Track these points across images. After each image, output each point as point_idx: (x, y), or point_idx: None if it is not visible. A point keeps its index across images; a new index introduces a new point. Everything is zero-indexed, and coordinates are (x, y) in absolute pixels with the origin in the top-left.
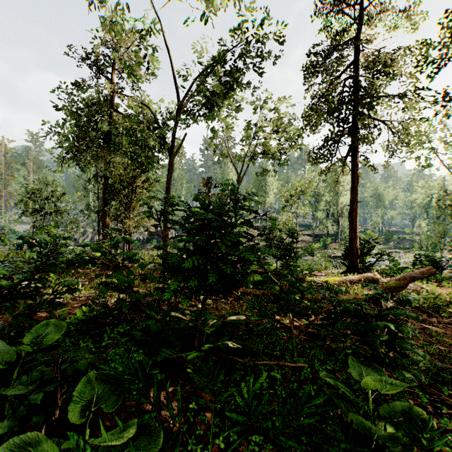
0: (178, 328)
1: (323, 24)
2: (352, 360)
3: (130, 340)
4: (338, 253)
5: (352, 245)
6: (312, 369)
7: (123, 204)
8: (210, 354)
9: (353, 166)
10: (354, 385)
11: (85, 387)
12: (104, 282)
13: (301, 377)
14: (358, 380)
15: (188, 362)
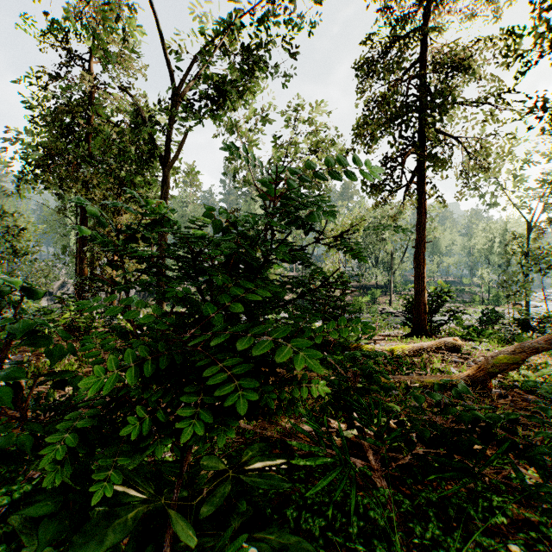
0: None
1: (380, 9)
2: None
3: None
4: (390, 309)
5: (418, 299)
6: None
7: None
8: None
9: (420, 195)
10: None
11: None
12: None
13: None
14: None
15: None
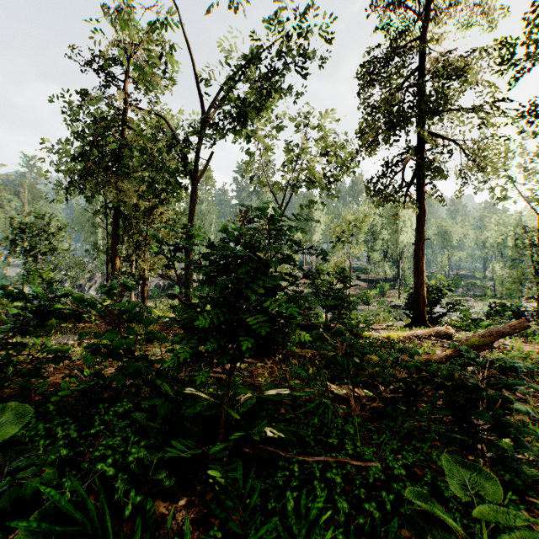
0: (194, 411)
1: (383, 23)
2: (448, 462)
3: (131, 424)
4: (398, 302)
5: (417, 292)
6: (382, 463)
7: (135, 241)
8: (241, 443)
9: (419, 195)
10: (444, 490)
11: (21, 537)
12: (92, 344)
13: (369, 479)
14: (463, 497)
15: (211, 456)
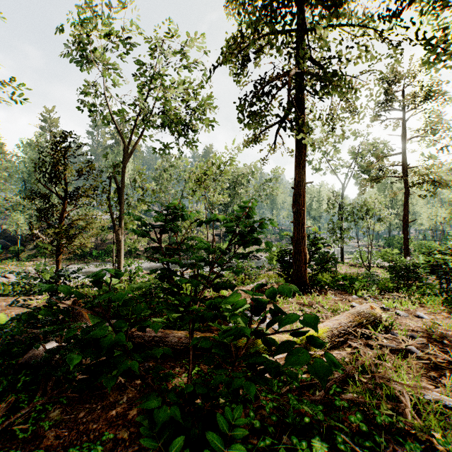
0: None
1: None
2: None
3: None
4: None
5: (298, 248)
6: None
7: None
8: None
9: (299, 128)
10: None
11: None
12: None
13: None
14: None
15: None
